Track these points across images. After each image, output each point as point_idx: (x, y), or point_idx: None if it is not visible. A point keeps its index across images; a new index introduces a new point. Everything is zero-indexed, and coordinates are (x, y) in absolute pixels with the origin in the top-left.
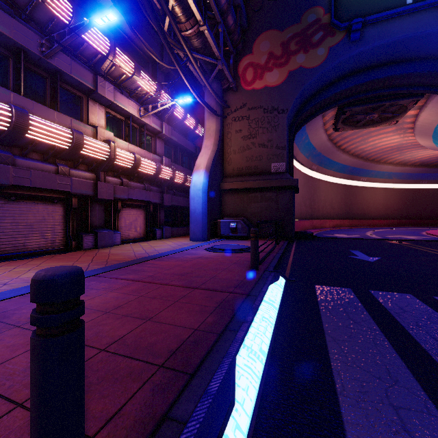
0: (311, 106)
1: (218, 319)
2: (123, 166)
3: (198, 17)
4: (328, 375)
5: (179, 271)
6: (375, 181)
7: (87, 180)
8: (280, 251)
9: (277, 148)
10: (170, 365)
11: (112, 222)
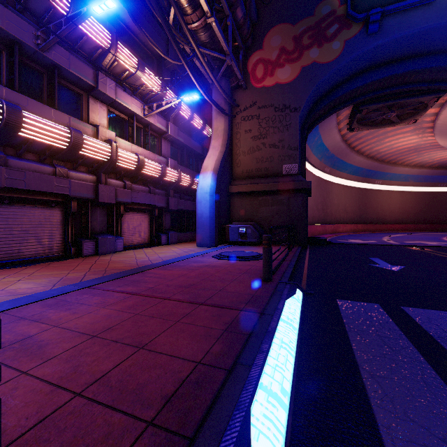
0: (324, 104)
1: (227, 347)
2: (126, 168)
3: (205, 8)
4: (374, 434)
5: (183, 282)
6: (390, 184)
7: (87, 182)
8: (294, 259)
9: (289, 149)
10: (163, 422)
11: (114, 227)
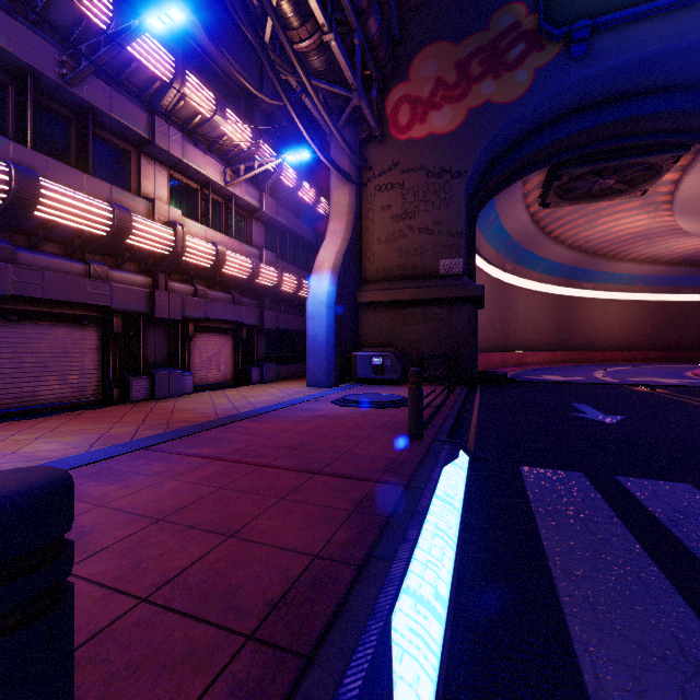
0: (504, 166)
1: (356, 534)
2: (197, 265)
3: (319, 19)
4: (566, 652)
5: (288, 441)
6: (607, 289)
7: (137, 287)
8: (457, 405)
9: (449, 236)
10: (268, 636)
11: (179, 357)
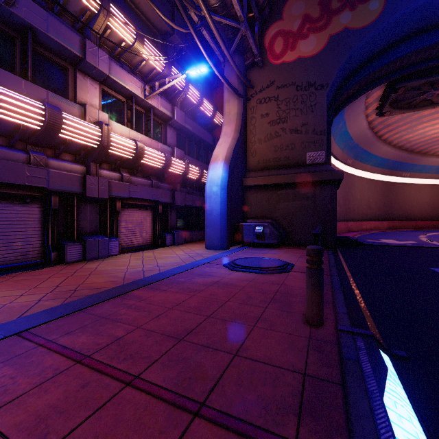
0: (355, 81)
1: None
2: (122, 157)
3: None
4: None
5: (175, 323)
6: (419, 177)
7: (71, 173)
8: (334, 271)
9: (314, 134)
10: None
11: (108, 227)
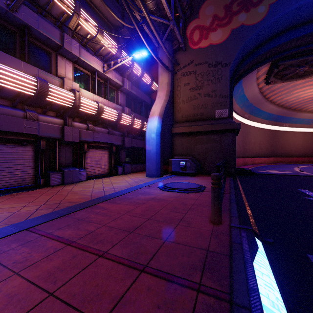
0: (249, 61)
1: None
2: (88, 113)
3: None
4: None
5: (127, 223)
6: (295, 126)
7: (54, 124)
8: (232, 191)
9: (220, 97)
10: None
11: (79, 161)
